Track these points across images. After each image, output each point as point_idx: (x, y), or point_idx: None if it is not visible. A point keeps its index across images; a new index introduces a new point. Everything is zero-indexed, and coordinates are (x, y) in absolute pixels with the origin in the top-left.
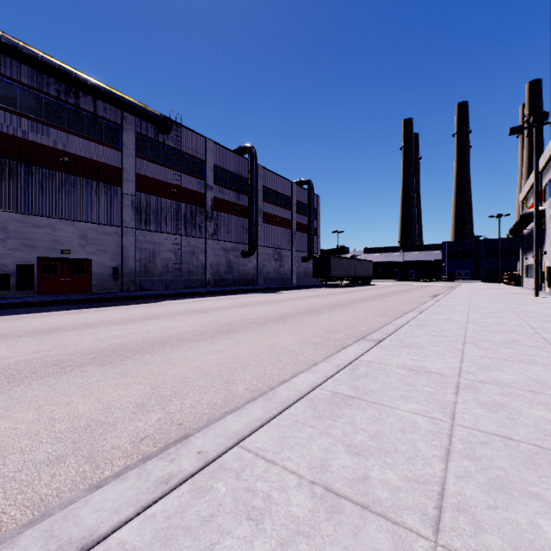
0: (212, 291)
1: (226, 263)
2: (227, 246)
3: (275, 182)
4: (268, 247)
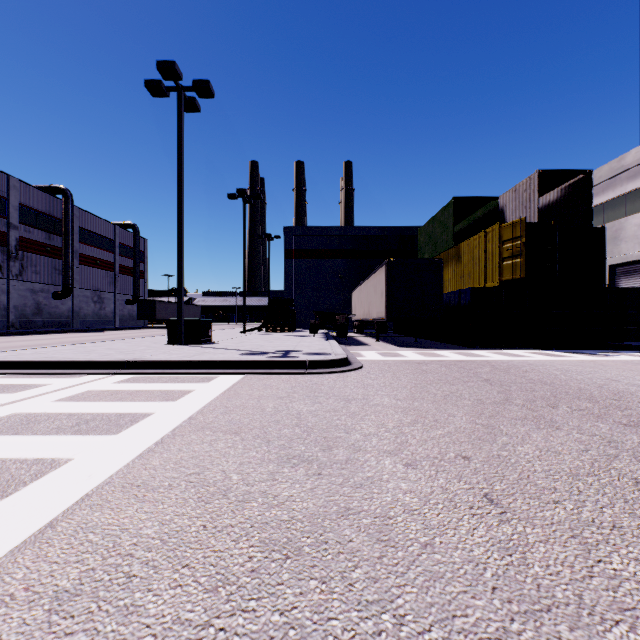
0: (26, 331)
1: (35, 305)
2: (36, 287)
3: (94, 224)
4: (86, 289)
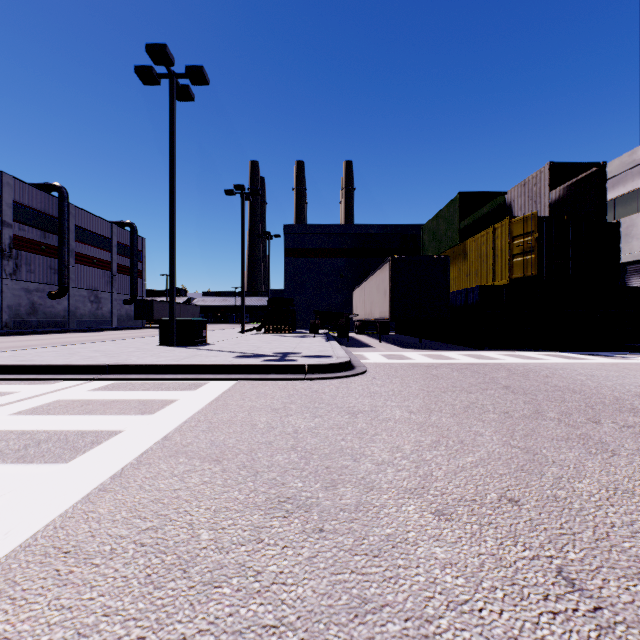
0: (19, 332)
1: (29, 305)
2: (30, 287)
3: (91, 223)
4: (82, 289)
